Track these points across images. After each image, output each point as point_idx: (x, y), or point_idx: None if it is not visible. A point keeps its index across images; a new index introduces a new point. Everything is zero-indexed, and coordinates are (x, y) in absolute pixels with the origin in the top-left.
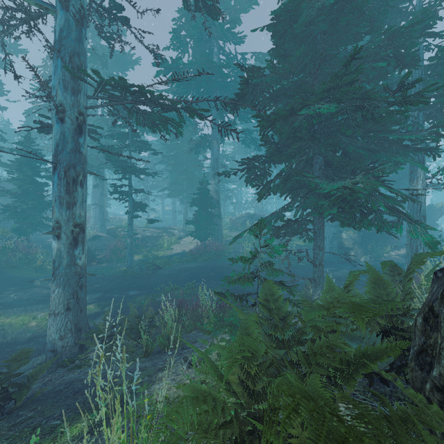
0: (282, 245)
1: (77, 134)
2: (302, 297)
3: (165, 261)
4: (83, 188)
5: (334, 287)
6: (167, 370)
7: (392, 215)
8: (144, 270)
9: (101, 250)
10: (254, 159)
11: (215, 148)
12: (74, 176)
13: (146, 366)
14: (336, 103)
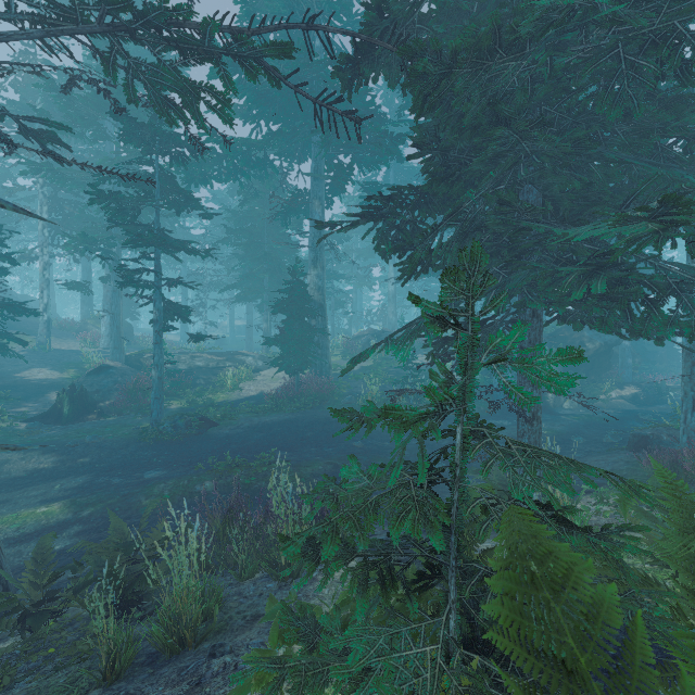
0: (563, 355)
1: None
2: (496, 488)
3: (224, 412)
4: None
5: None
6: None
7: None
8: (182, 429)
9: (109, 392)
10: (393, 198)
11: (317, 213)
12: None
13: None
14: None
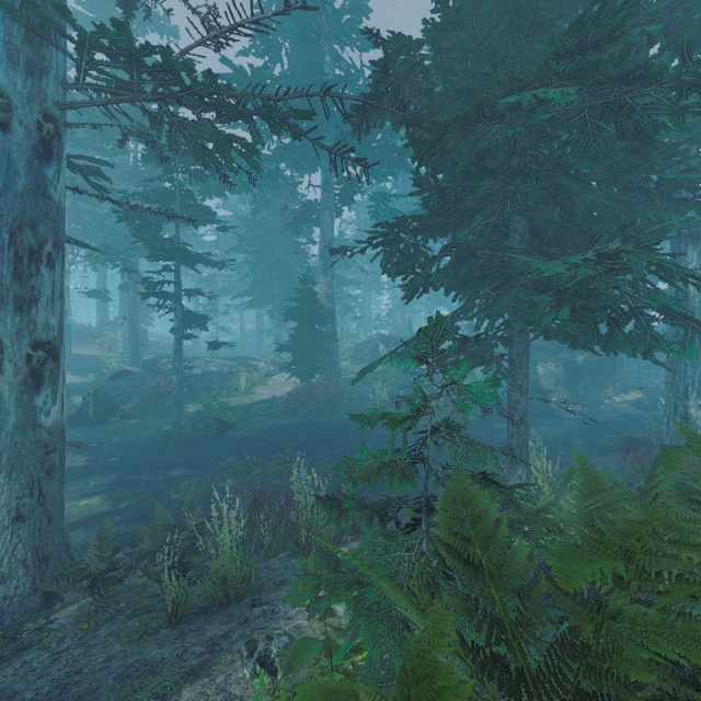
0: (489, 382)
1: (39, 159)
2: None
3: (240, 415)
4: (54, 270)
5: (602, 481)
6: (206, 679)
7: (671, 324)
8: (201, 431)
9: (130, 396)
10: (398, 225)
11: (327, 223)
12: (33, 244)
13: (162, 659)
14: (574, 86)
